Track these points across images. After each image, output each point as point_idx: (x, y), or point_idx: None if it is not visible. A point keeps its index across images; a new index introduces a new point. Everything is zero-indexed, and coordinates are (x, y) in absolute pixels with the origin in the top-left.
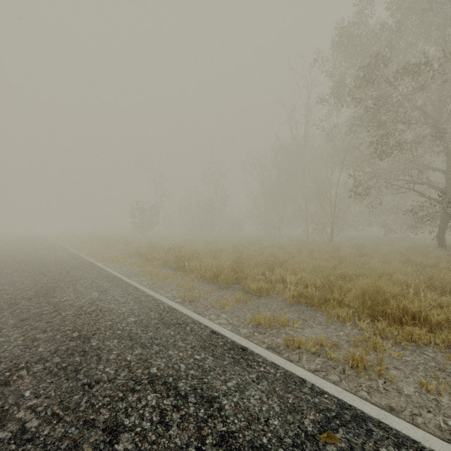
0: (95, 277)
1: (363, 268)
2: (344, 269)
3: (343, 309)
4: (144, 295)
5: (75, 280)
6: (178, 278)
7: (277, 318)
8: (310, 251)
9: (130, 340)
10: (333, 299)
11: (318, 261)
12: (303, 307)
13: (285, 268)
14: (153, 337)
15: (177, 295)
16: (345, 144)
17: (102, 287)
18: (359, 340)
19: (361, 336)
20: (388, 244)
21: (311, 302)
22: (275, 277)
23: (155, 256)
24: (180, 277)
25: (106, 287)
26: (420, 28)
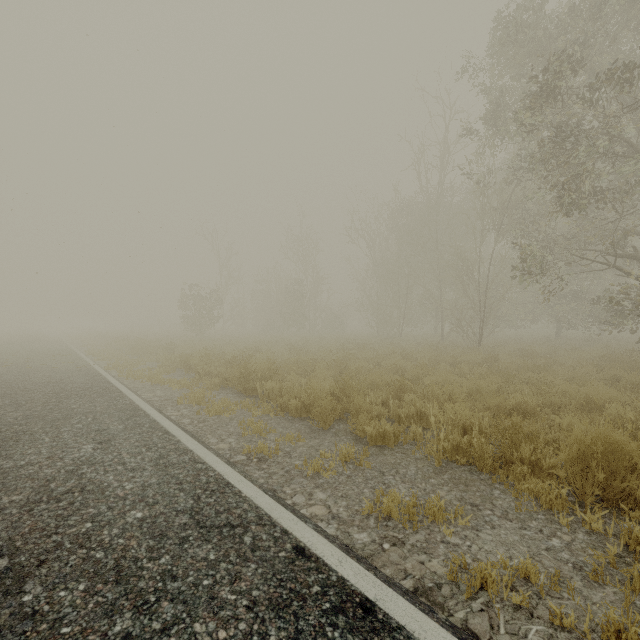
0: (101, 411)
1: (549, 393)
2: (521, 397)
3: (547, 484)
4: (176, 450)
5: (64, 416)
6: (243, 410)
7: (421, 500)
8: (452, 362)
9: (116, 581)
10: (520, 459)
11: (472, 381)
12: (464, 474)
13: (419, 394)
14: (167, 572)
15: (237, 446)
16: (503, 197)
17: (106, 431)
18: (598, 564)
19: (604, 555)
20: (567, 349)
21: (479, 464)
22: (407, 410)
23: (210, 371)
24: (247, 409)
25: (113, 433)
26: (626, 13)
